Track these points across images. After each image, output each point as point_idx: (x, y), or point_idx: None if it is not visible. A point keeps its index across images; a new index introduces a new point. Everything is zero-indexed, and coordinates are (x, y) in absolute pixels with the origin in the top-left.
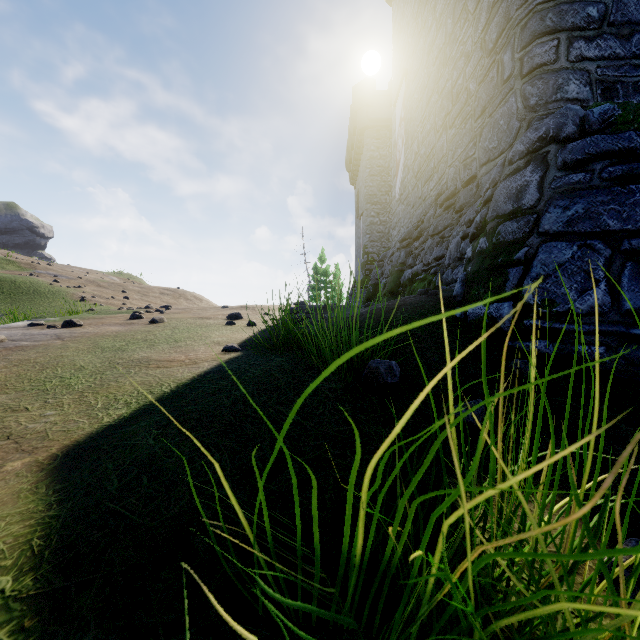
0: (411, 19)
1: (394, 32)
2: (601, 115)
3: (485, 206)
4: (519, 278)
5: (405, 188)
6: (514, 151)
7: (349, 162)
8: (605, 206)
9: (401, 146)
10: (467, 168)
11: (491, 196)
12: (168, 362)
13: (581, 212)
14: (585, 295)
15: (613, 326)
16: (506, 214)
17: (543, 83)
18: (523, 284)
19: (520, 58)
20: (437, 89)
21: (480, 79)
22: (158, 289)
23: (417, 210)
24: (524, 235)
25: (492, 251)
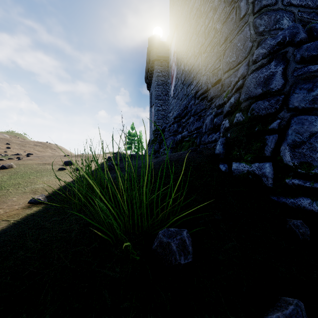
0: None
1: (170, 6)
2: None
3: (236, 92)
4: (275, 143)
5: (176, 90)
6: (257, 54)
7: (146, 78)
8: None
9: (174, 67)
10: (215, 75)
11: (242, 85)
12: None
13: None
14: None
15: None
16: (257, 96)
17: (268, 17)
18: (281, 148)
19: (252, 2)
20: (195, 32)
21: (223, 21)
22: (33, 142)
23: (183, 101)
24: (275, 110)
25: (248, 122)
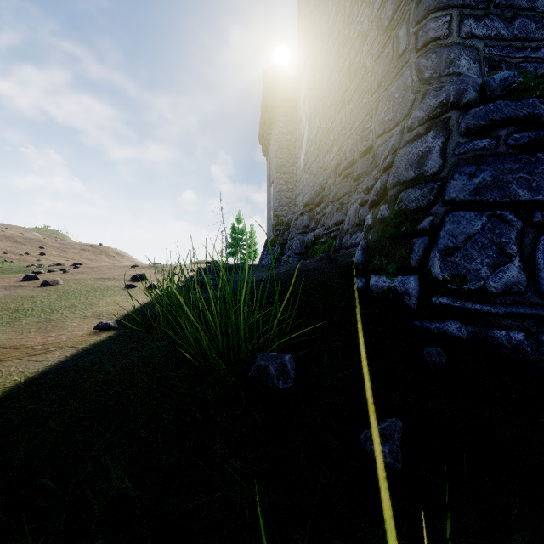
0: (314, 7)
1: (299, 20)
2: (502, 81)
3: (385, 173)
4: (425, 249)
5: (309, 159)
6: (413, 118)
7: (262, 136)
8: (514, 174)
9: (305, 121)
10: (364, 140)
11: (391, 163)
12: (11, 350)
13: (489, 180)
14: (498, 271)
15: (532, 308)
16: (408, 181)
17: (437, 57)
18: (430, 256)
19: (415, 32)
20: (337, 68)
21: (376, 55)
22: (79, 245)
23: (319, 179)
24: (428, 203)
25: (394, 219)
